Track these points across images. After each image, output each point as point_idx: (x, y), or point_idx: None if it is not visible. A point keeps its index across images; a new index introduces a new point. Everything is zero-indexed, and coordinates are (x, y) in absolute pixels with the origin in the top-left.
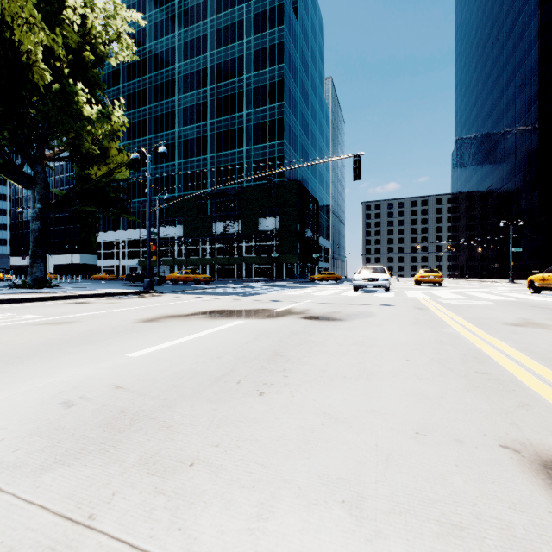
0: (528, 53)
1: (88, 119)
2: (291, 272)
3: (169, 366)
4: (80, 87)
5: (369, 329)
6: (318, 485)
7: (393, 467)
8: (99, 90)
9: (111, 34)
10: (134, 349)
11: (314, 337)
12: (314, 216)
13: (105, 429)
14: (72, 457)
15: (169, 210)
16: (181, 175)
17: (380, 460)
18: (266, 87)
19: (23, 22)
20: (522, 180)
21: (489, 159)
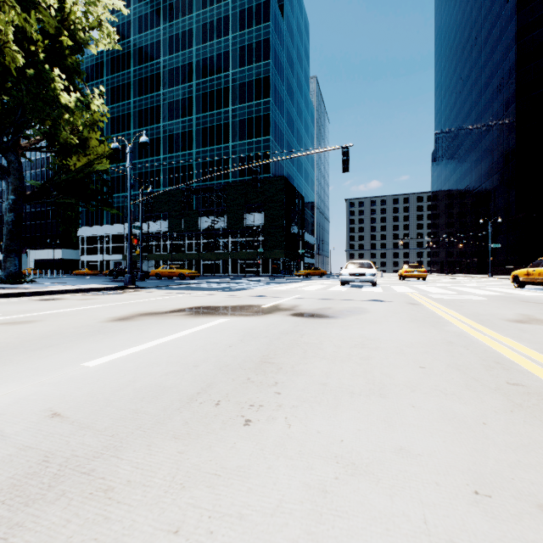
0: (505, 56)
1: (66, 107)
2: (277, 267)
3: (131, 380)
4: (57, 73)
5: (366, 327)
6: None
7: None
8: (79, 78)
9: (92, 21)
10: (94, 356)
11: (307, 338)
12: (299, 212)
13: (6, 497)
14: None
15: (154, 204)
16: (166, 170)
17: None
18: (252, 83)
19: None
20: (499, 179)
21: (468, 158)
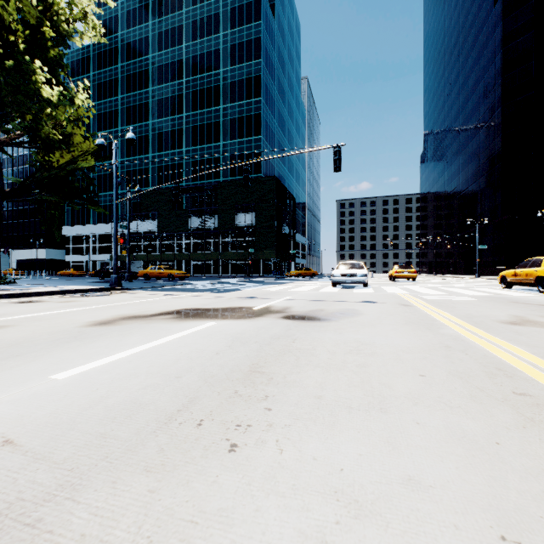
0: (491, 62)
1: (48, 100)
2: (268, 267)
3: (103, 396)
4: (38, 65)
5: (360, 330)
6: None
7: None
8: (62, 71)
9: (76, 13)
10: (66, 367)
11: (299, 343)
12: (291, 212)
13: None
14: None
15: (142, 203)
16: (155, 168)
17: None
18: (243, 82)
19: None
20: (486, 181)
21: (455, 161)
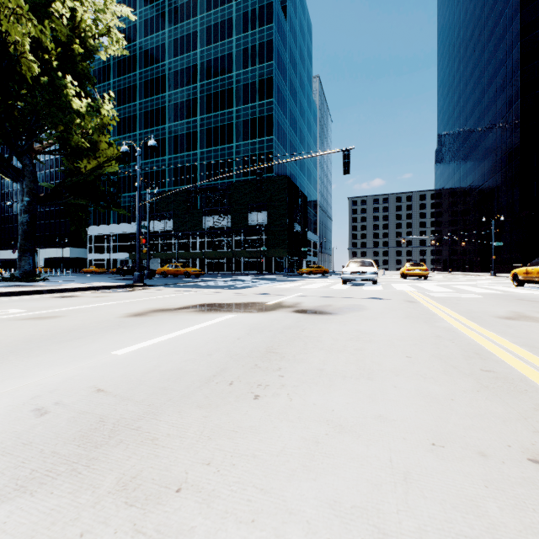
0: (508, 54)
1: (77, 112)
2: (280, 265)
3: (156, 366)
4: (69, 80)
5: (363, 323)
6: (330, 517)
7: (414, 490)
8: (89, 83)
9: (101, 28)
10: (120, 346)
11: (308, 332)
12: (302, 210)
13: (80, 443)
14: (37, 482)
15: (159, 204)
16: (171, 170)
17: (398, 480)
18: (256, 84)
19: (10, 13)
20: (503, 177)
21: (471, 156)
